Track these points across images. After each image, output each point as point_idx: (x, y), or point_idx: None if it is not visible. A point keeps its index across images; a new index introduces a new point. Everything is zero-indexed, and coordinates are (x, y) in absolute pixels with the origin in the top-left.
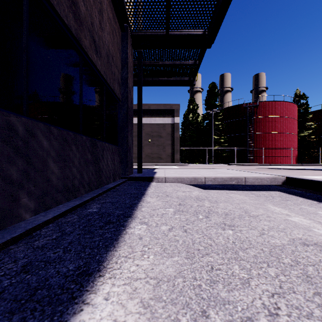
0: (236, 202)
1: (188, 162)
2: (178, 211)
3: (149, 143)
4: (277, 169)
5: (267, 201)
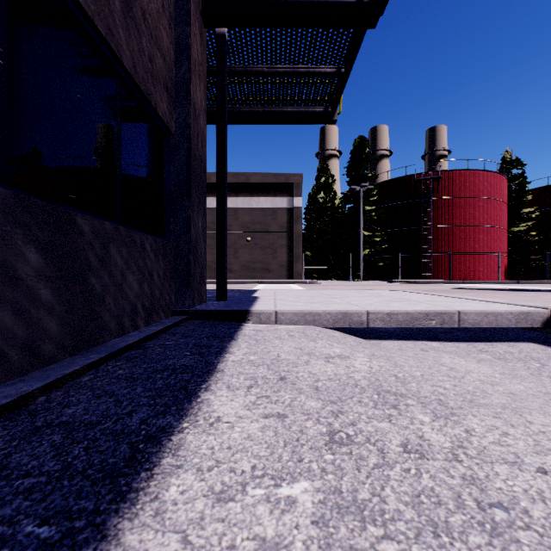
0: (501, 401)
1: (318, 277)
2: (339, 505)
3: (247, 244)
4: (485, 291)
5: (541, 377)
